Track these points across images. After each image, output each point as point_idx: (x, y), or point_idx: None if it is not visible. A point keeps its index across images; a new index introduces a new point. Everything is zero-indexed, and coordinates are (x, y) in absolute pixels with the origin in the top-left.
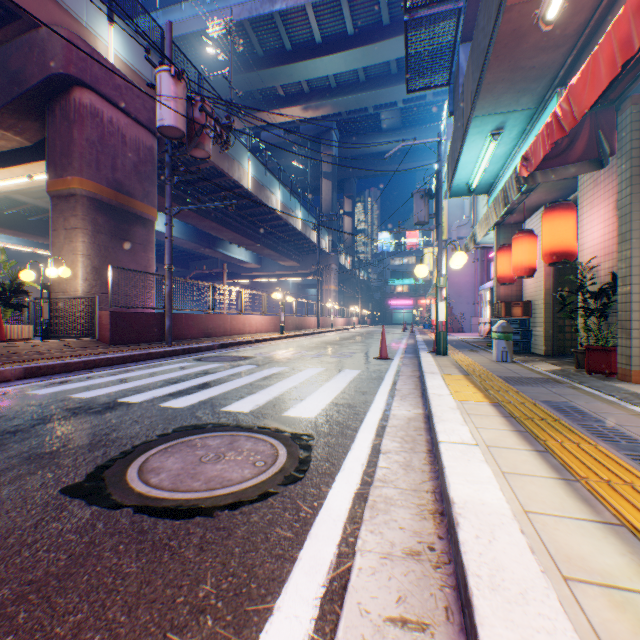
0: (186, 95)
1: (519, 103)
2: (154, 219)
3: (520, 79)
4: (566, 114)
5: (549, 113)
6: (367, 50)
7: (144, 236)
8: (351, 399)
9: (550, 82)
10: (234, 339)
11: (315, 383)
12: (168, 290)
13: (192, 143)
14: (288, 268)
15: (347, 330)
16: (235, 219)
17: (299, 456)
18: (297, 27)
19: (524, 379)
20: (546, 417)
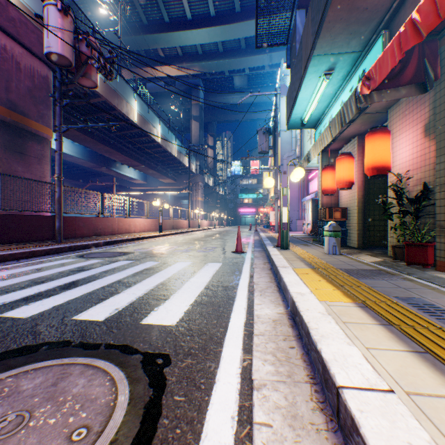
0: (73, 29)
1: (349, 45)
2: (49, 137)
3: (354, 20)
4: (427, 15)
5: (374, 53)
6: (224, 28)
7: (39, 151)
8: (214, 296)
9: (376, 26)
10: (120, 237)
11: (181, 278)
12: (57, 196)
13: (79, 72)
14: (167, 184)
15: (210, 229)
16: (125, 145)
17: (144, 407)
18: (173, 5)
19: (362, 271)
20: (424, 323)
